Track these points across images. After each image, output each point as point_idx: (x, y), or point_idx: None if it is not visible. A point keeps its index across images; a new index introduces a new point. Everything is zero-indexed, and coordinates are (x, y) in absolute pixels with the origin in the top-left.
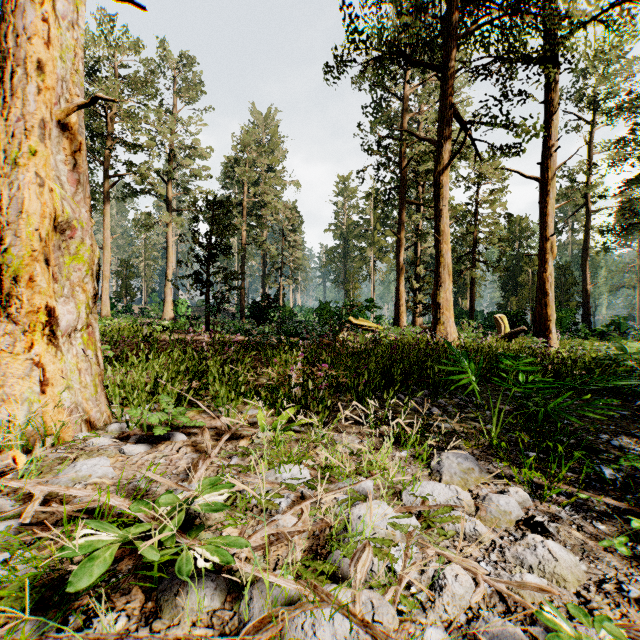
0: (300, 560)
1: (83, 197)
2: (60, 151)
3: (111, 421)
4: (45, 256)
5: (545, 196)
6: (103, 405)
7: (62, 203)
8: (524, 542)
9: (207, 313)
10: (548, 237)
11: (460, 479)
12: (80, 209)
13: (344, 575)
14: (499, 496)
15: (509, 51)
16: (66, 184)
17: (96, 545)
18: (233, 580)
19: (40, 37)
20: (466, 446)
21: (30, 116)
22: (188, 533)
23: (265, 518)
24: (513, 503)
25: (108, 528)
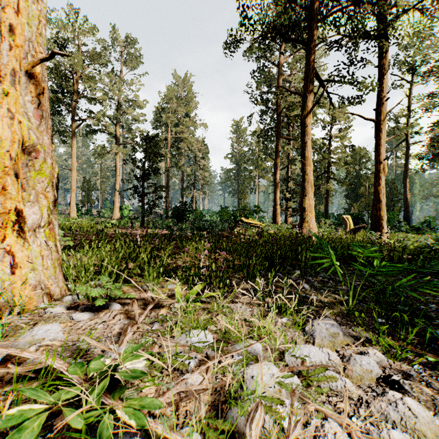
0: (204, 417)
1: (45, 128)
2: (28, 93)
3: (67, 294)
4: (15, 171)
5: (379, 132)
6: (60, 282)
7: (29, 132)
8: (386, 398)
9: (142, 214)
10: (381, 161)
11: (329, 342)
12: (43, 137)
13: (240, 430)
14: (361, 357)
15: (354, 30)
16: (32, 118)
17: (25, 414)
18: (148, 435)
19: (12, 8)
20: (330, 314)
21: (4, 66)
22: (112, 394)
23: (177, 376)
24: (373, 363)
25: (40, 395)
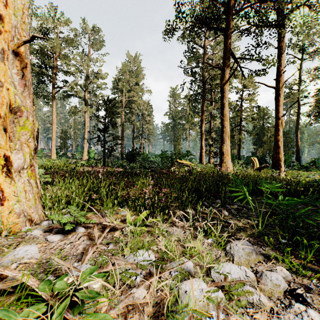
0: None
1: (28, 94)
2: (14, 67)
3: (44, 219)
4: (4, 127)
5: (278, 96)
6: (39, 210)
7: (15, 97)
8: (292, 310)
9: (104, 157)
10: (280, 117)
11: (245, 259)
12: (26, 100)
13: None
14: (271, 273)
15: (259, 21)
16: (18, 86)
17: None
18: None
19: (1, 2)
20: (245, 235)
21: None
22: (72, 309)
23: (126, 289)
24: (280, 278)
25: (10, 315)
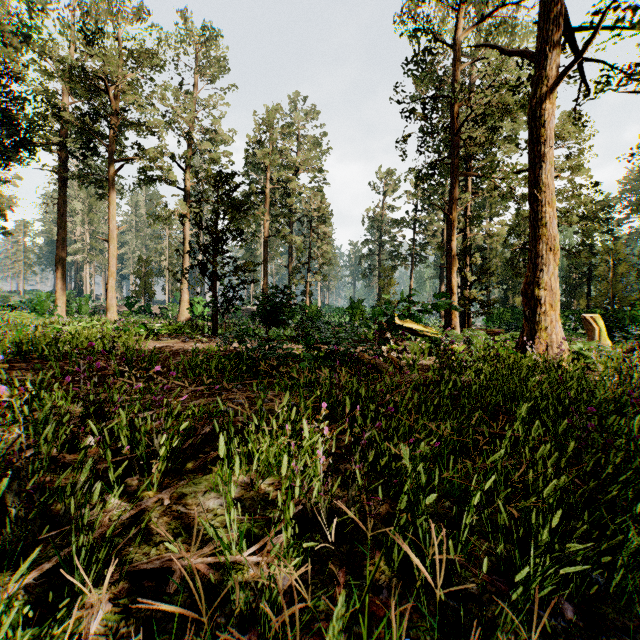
0: None
1: None
2: None
3: None
4: None
5: None
6: None
7: None
8: None
9: (214, 313)
10: None
11: None
12: None
13: None
14: None
15: None
16: None
17: None
18: None
19: None
20: None
21: None
22: None
23: None
24: None
25: None
